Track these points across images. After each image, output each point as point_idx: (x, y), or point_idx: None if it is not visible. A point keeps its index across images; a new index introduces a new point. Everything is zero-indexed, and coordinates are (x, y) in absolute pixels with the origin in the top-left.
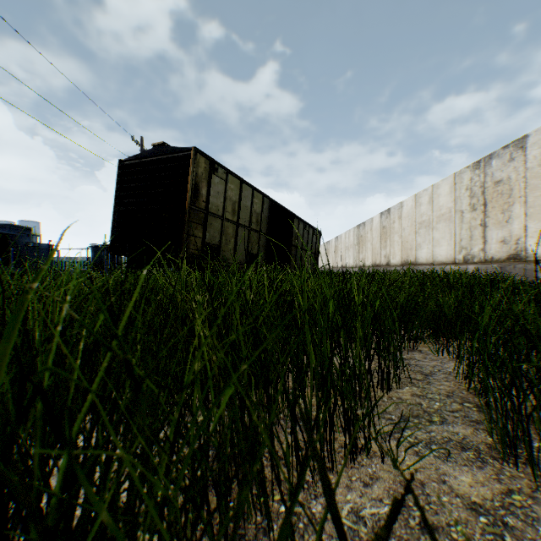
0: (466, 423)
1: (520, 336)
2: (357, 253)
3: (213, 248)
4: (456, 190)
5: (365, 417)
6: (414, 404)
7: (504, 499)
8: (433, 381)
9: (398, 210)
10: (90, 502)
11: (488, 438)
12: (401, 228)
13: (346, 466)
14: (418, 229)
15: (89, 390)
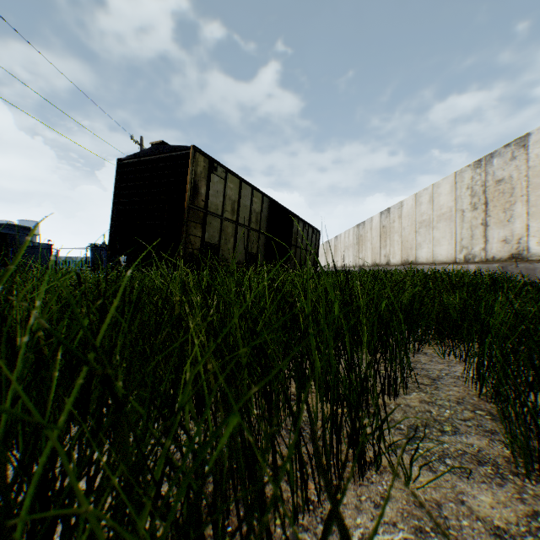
0: (480, 433)
1: (538, 340)
2: (356, 252)
3: (212, 248)
4: (456, 189)
5: (375, 430)
6: (423, 412)
7: (530, 522)
8: (441, 386)
9: (398, 210)
10: (65, 539)
11: (505, 450)
12: (401, 228)
13: (354, 483)
14: (419, 228)
15: (43, 426)
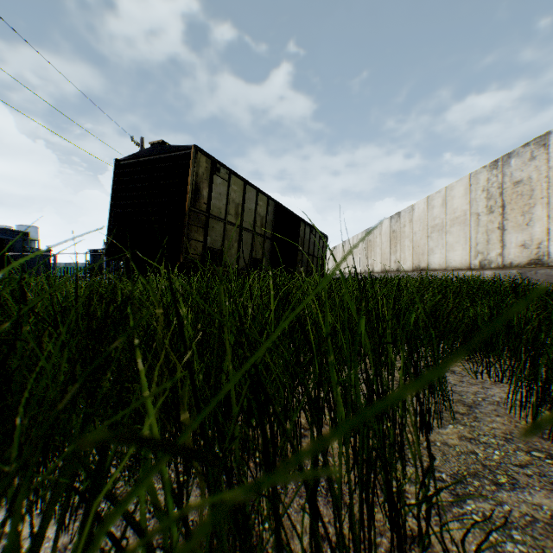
0: (545, 486)
1: None
2: (365, 258)
3: (215, 253)
4: (471, 192)
5: (422, 500)
6: (466, 453)
7: None
8: (480, 416)
9: (409, 214)
10: None
11: None
12: (413, 232)
13: None
14: (431, 233)
15: None
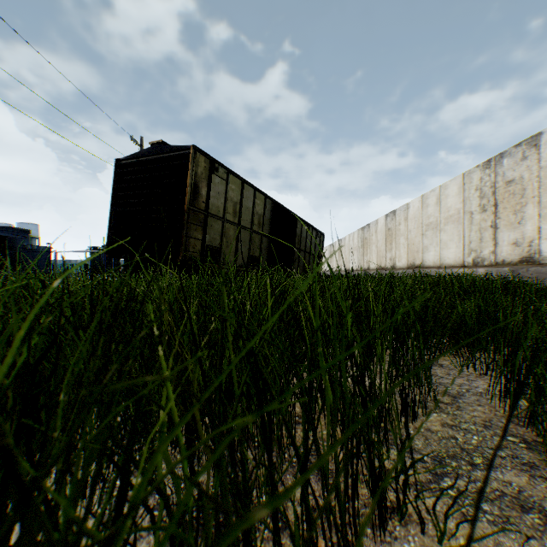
0: (516, 466)
1: None
2: (361, 255)
3: (213, 251)
4: (465, 191)
5: (399, 473)
6: (447, 438)
7: None
8: (463, 405)
9: (404, 212)
10: None
11: None
12: (408, 230)
13: (374, 541)
14: (425, 231)
15: None
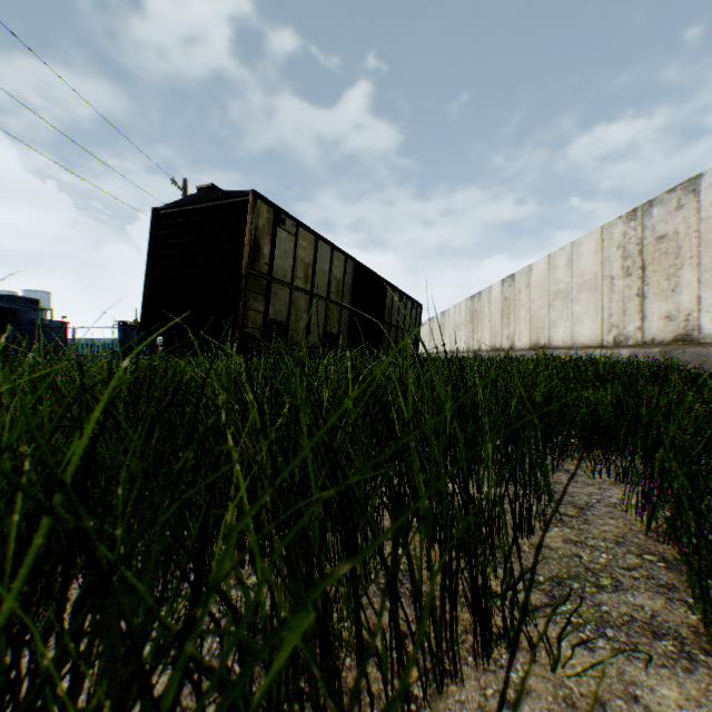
0: (651, 588)
1: None
2: (470, 333)
3: (279, 327)
4: (603, 249)
5: (506, 590)
6: (570, 556)
7: None
8: (592, 518)
9: (525, 276)
10: None
11: (690, 615)
12: (530, 300)
13: (476, 669)
14: (553, 301)
15: None
